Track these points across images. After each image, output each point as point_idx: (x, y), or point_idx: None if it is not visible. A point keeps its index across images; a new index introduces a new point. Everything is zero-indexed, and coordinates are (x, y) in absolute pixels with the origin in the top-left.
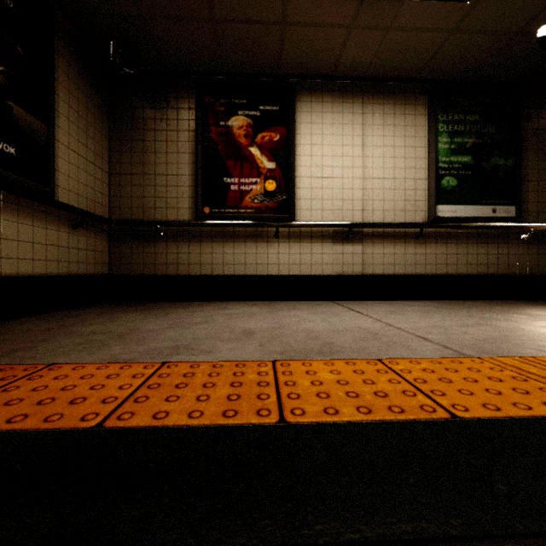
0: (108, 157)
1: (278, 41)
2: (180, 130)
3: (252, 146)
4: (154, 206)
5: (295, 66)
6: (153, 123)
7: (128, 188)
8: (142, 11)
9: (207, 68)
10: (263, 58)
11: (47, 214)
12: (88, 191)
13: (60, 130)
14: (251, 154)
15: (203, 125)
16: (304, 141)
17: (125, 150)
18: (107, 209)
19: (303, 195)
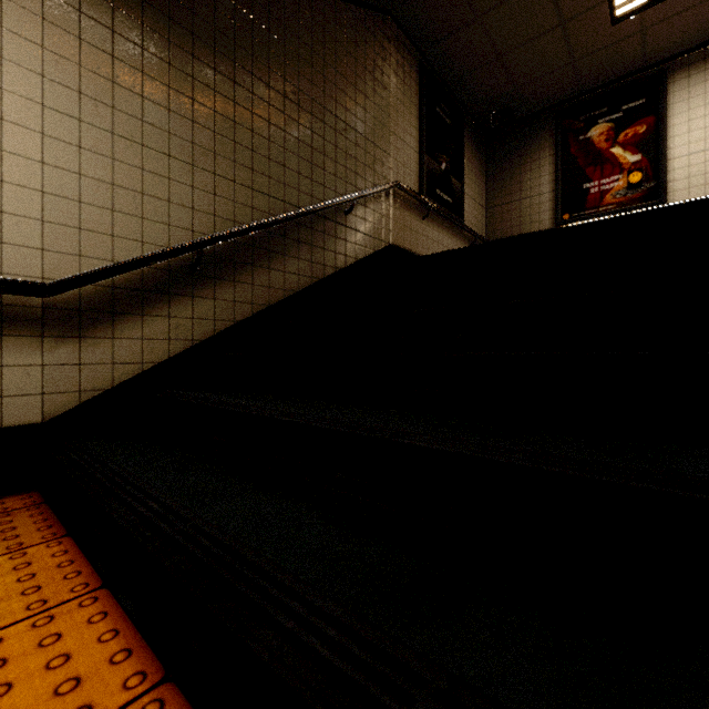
0: (485, 197)
1: (639, 44)
2: (541, 158)
3: (613, 147)
4: (520, 225)
5: (665, 52)
6: (518, 160)
7: (499, 216)
8: (516, 85)
9: (566, 97)
10: (624, 63)
11: (460, 237)
12: (475, 222)
13: (464, 186)
14: (612, 155)
15: (562, 146)
16: (679, 120)
17: (497, 188)
18: (484, 235)
19: (677, 176)
